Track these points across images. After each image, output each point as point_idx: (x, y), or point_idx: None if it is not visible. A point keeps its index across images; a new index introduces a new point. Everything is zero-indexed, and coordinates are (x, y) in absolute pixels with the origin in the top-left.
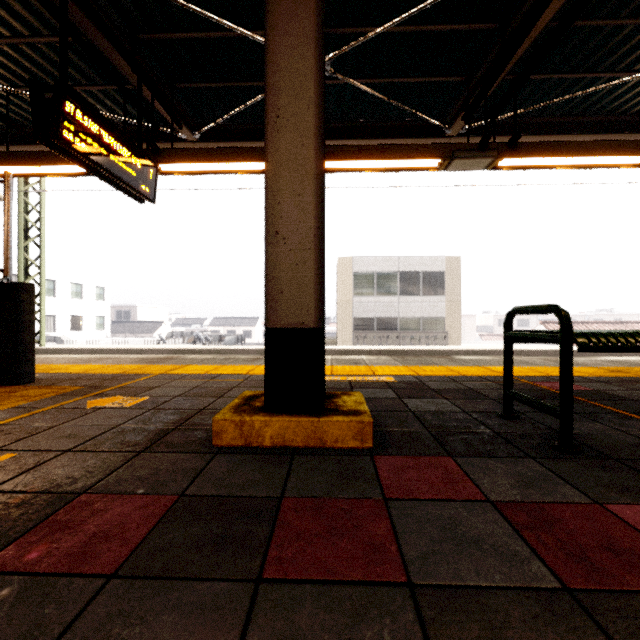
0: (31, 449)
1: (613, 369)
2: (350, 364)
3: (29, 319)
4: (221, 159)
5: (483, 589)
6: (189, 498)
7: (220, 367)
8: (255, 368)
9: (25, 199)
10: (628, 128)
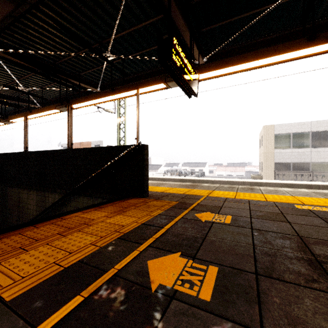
0: (220, 263)
1: None
2: None
3: (147, 163)
4: (234, 63)
5: None
6: None
7: (237, 193)
8: (264, 196)
9: (119, 112)
10: None
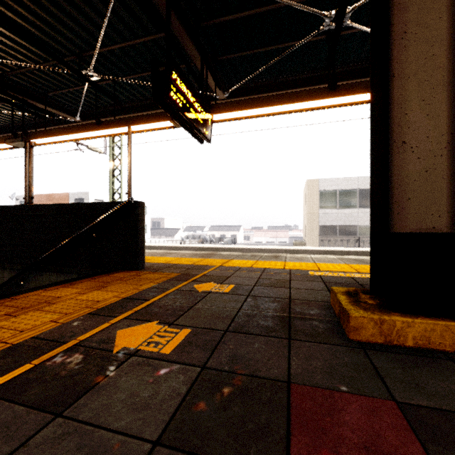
0: (196, 326)
1: None
2: (361, 263)
3: (142, 226)
4: (255, 106)
5: None
6: (409, 407)
7: (256, 262)
8: (285, 264)
9: (112, 152)
10: None
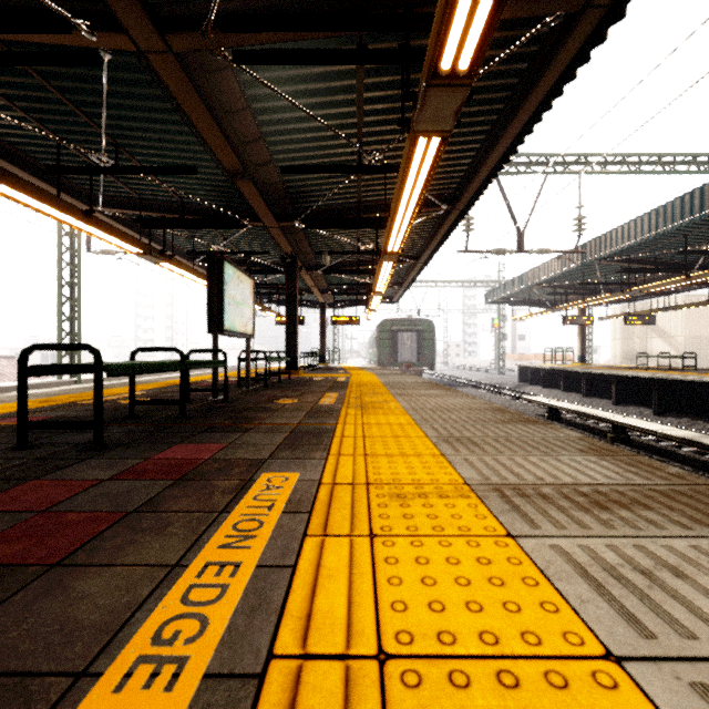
0: None
1: (40, 401)
2: None
3: None
4: None
5: (156, 495)
6: None
7: None
8: None
9: None
10: (29, 169)
